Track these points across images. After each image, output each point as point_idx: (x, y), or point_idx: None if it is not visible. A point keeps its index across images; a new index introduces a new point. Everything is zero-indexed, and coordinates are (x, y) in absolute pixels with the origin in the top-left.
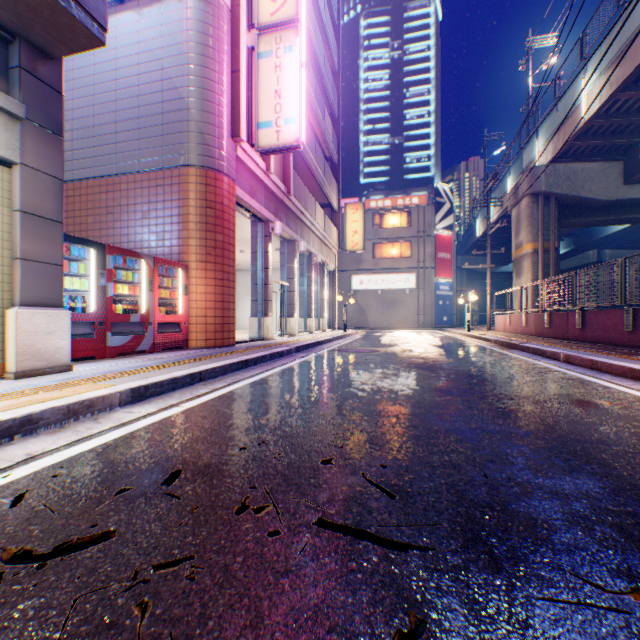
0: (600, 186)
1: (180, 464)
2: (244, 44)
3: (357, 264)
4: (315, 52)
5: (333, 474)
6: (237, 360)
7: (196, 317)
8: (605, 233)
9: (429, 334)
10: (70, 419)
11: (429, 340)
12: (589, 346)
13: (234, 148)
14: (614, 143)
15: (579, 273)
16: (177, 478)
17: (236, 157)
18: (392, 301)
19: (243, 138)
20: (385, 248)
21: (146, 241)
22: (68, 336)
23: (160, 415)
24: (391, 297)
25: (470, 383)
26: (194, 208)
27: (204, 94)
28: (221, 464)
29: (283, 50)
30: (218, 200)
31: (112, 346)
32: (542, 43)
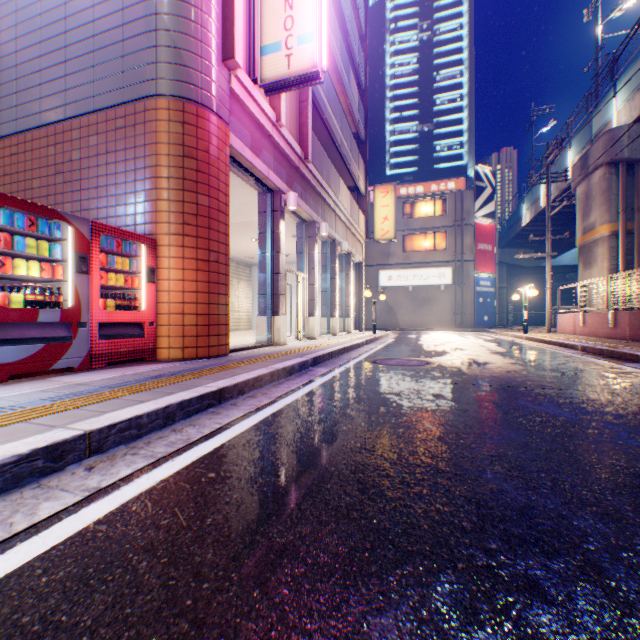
0: None
1: None
2: None
3: (385, 258)
4: None
5: None
6: (200, 392)
7: (168, 315)
8: None
9: (474, 336)
10: None
11: (484, 345)
12: None
13: (227, 78)
14: None
15: None
16: None
17: (230, 92)
18: (425, 299)
19: (238, 61)
20: (416, 240)
21: (103, 208)
22: None
23: None
24: (423, 294)
25: None
26: (165, 157)
27: None
28: None
29: None
30: (201, 146)
31: None
32: None
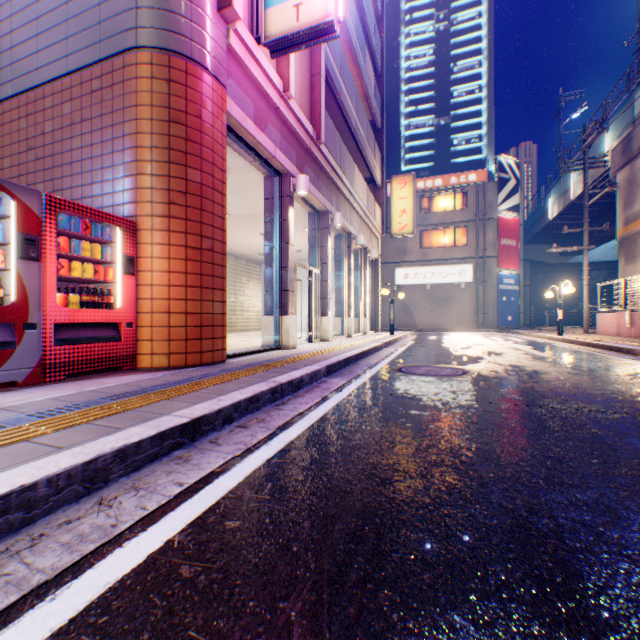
0: None
1: None
2: None
3: (401, 255)
4: None
5: None
6: (158, 428)
7: (150, 314)
8: None
9: (502, 338)
10: None
11: (519, 348)
12: None
13: (224, 32)
14: None
15: None
16: None
17: (229, 51)
18: (443, 298)
19: (237, 10)
20: (435, 236)
21: (77, 187)
22: None
23: None
24: (442, 293)
25: None
26: (147, 122)
27: None
28: None
29: None
30: (191, 110)
31: None
32: None
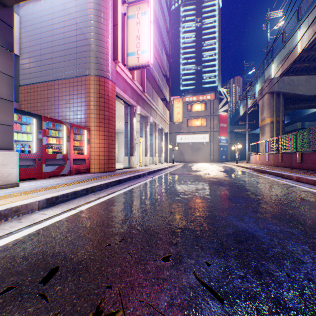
0: (306, 88)
1: (60, 260)
2: (120, 11)
3: (179, 129)
4: (158, 20)
5: (171, 272)
6: (114, 180)
7: (94, 156)
8: (307, 113)
9: (216, 165)
10: (1, 220)
11: (217, 168)
12: (306, 172)
13: (115, 66)
14: (314, 65)
15: (299, 132)
16: (53, 276)
17: (116, 71)
18: (197, 148)
19: (119, 61)
20: (193, 121)
21: (68, 115)
22: (16, 166)
23: (61, 216)
24: (196, 146)
25: (248, 194)
26: (93, 97)
27: (98, 36)
28: (89, 261)
29: (141, 14)
30: (106, 93)
31: (46, 172)
32: (275, 15)
